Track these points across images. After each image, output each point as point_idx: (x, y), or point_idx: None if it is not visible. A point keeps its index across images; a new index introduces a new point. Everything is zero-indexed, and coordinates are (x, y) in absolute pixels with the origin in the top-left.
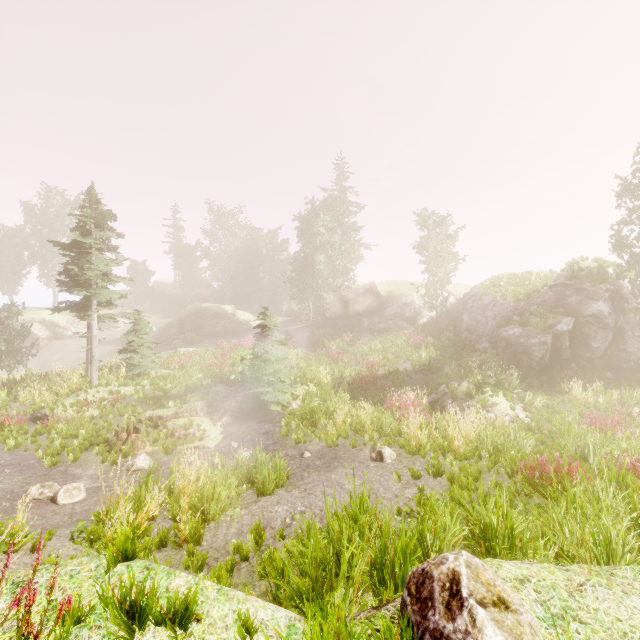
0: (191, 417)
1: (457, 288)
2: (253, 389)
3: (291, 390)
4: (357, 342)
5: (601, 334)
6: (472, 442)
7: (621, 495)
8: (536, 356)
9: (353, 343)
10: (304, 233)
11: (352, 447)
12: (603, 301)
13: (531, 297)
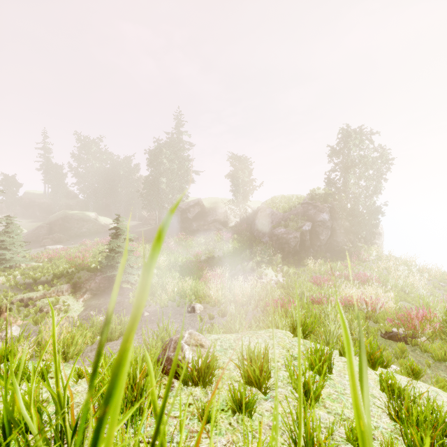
0: (58, 296)
1: (254, 203)
2: (109, 273)
3: (138, 272)
4: (188, 238)
5: (325, 232)
6: (248, 296)
7: (303, 312)
8: (292, 245)
9: (186, 239)
10: (151, 162)
11: (177, 306)
12: (326, 213)
13: (292, 210)
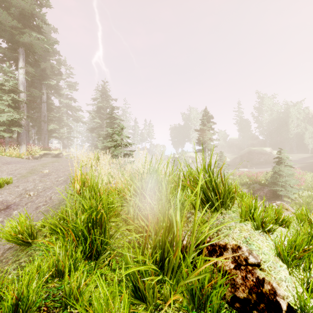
0: None
1: None
2: (272, 188)
3: (297, 192)
4: None
5: None
6: None
7: None
8: None
9: None
10: None
11: None
12: None
13: None
